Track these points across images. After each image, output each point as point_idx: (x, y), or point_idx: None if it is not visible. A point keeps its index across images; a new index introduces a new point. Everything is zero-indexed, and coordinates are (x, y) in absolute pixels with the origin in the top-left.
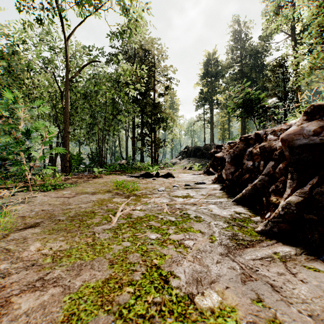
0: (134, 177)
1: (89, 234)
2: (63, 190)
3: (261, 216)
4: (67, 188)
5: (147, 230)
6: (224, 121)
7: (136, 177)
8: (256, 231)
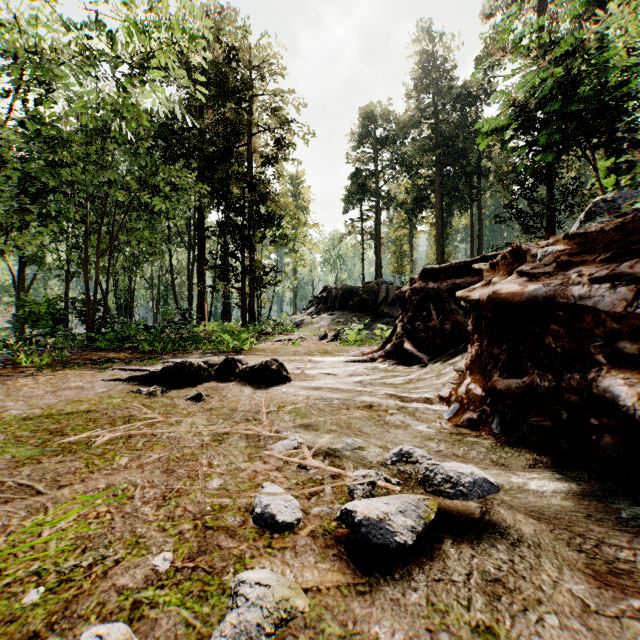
0: (134, 382)
1: None
2: None
3: None
4: None
5: None
6: (401, 236)
7: (138, 384)
8: None
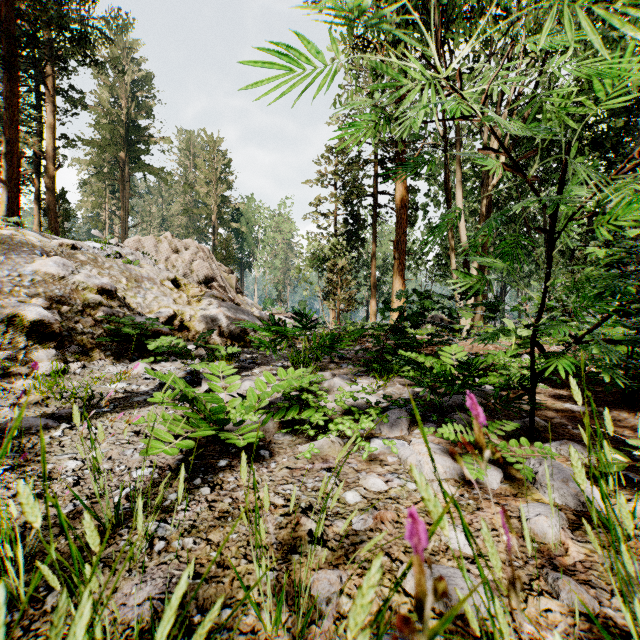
0: None
1: None
2: None
3: None
4: None
5: None
6: None
7: None
8: None
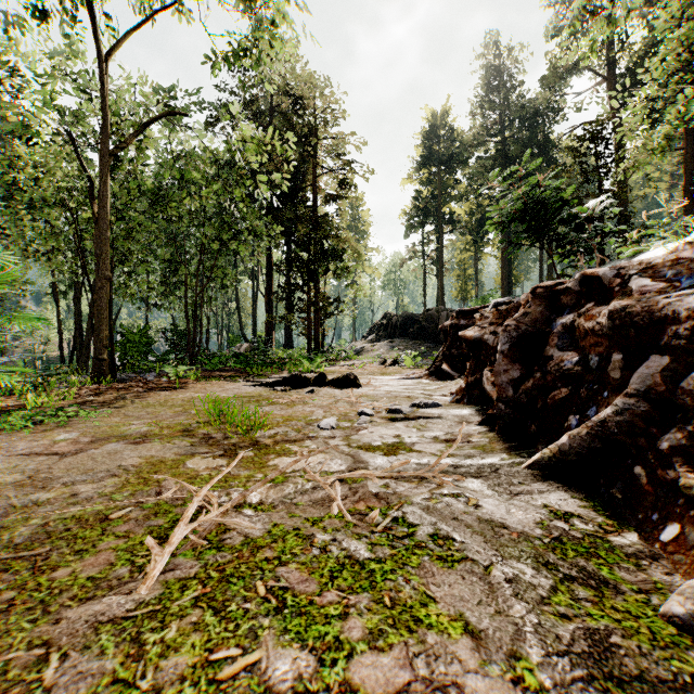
0: (265, 386)
1: (23, 663)
2: (62, 427)
3: (640, 532)
4: (79, 420)
5: (264, 623)
6: (465, 259)
7: (269, 387)
8: (668, 617)
